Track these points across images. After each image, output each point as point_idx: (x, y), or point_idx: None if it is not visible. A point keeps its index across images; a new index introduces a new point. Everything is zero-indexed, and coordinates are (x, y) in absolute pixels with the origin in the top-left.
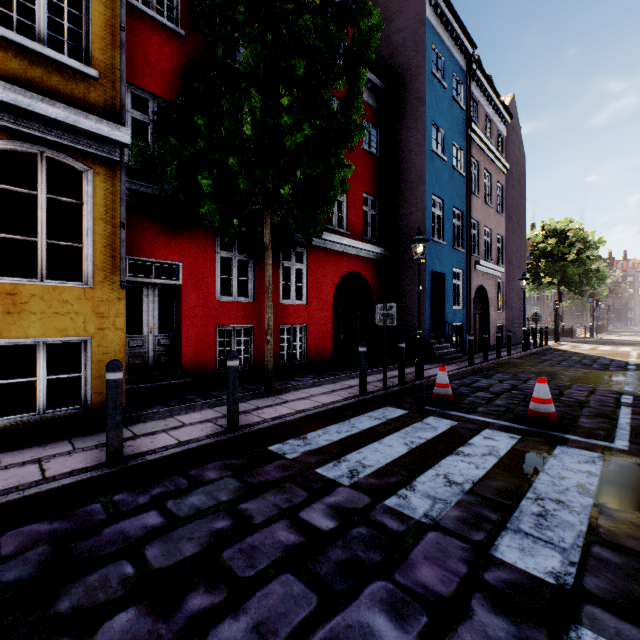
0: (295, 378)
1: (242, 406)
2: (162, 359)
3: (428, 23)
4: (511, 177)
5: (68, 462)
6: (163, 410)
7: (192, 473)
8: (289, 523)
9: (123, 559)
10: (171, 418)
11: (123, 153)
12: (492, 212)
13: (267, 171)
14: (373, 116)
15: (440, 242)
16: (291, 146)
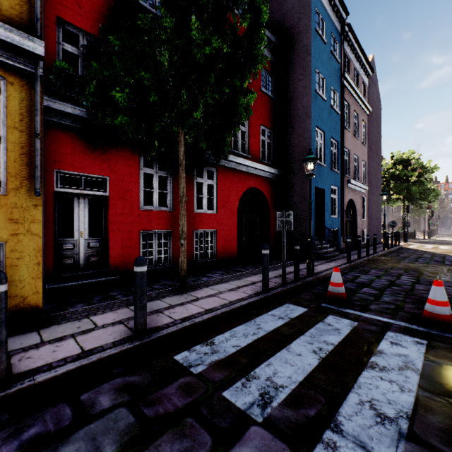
0: (206, 274)
1: (156, 304)
2: (91, 259)
3: None
4: (371, 118)
5: None
6: (83, 309)
7: (83, 398)
8: None
9: None
10: (86, 319)
11: (38, 65)
12: (359, 143)
13: (179, 91)
14: (269, 65)
15: (322, 164)
16: (200, 60)
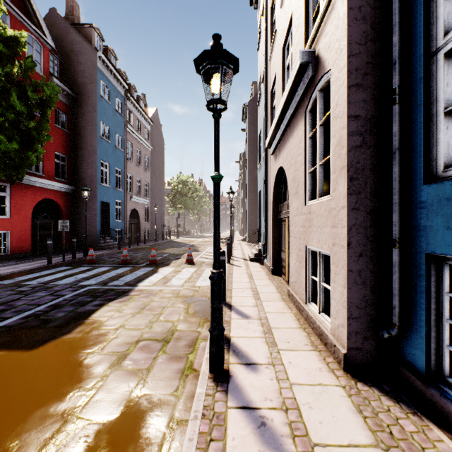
0: (2, 263)
1: None
2: None
3: (99, 69)
4: (155, 152)
5: None
6: None
7: None
8: (12, 291)
9: None
10: None
11: None
12: (142, 170)
13: None
14: (63, 107)
15: (107, 186)
16: (5, 149)
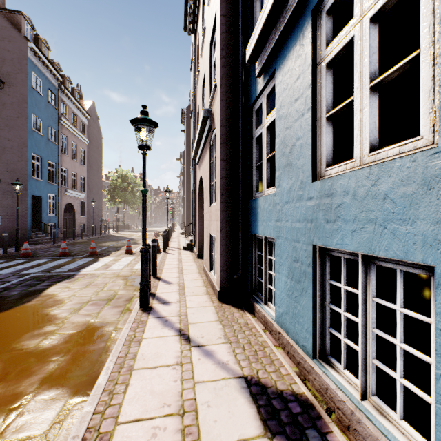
0: None
1: None
2: None
3: (30, 60)
4: (92, 145)
5: None
6: None
7: None
8: None
9: None
10: None
11: None
12: (78, 164)
13: None
14: None
15: (39, 179)
16: None
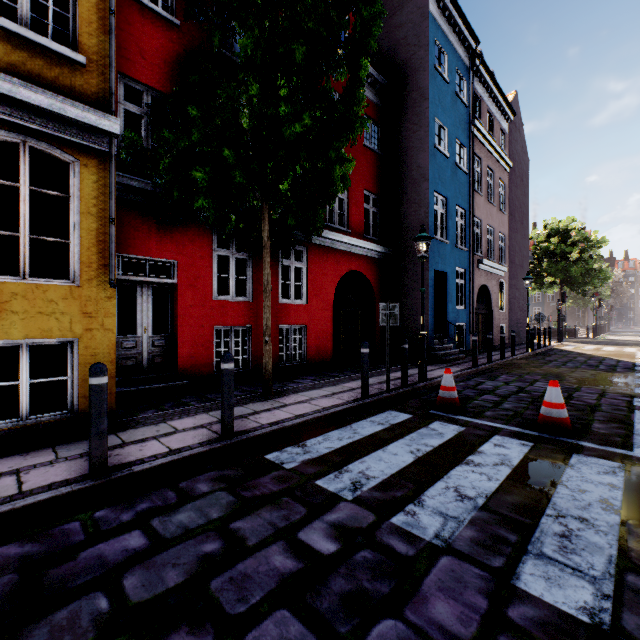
0: (294, 380)
1: (239, 410)
2: (156, 361)
3: (431, 17)
4: (514, 175)
5: (48, 473)
6: (156, 415)
7: (182, 485)
8: (286, 545)
9: (98, 591)
10: (163, 423)
11: (112, 144)
12: (495, 210)
13: (265, 164)
14: (374, 112)
15: (443, 240)
16: (290, 137)
